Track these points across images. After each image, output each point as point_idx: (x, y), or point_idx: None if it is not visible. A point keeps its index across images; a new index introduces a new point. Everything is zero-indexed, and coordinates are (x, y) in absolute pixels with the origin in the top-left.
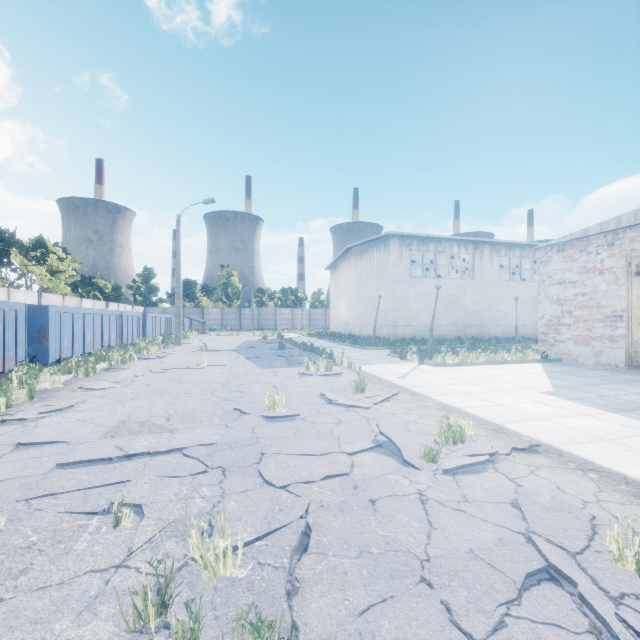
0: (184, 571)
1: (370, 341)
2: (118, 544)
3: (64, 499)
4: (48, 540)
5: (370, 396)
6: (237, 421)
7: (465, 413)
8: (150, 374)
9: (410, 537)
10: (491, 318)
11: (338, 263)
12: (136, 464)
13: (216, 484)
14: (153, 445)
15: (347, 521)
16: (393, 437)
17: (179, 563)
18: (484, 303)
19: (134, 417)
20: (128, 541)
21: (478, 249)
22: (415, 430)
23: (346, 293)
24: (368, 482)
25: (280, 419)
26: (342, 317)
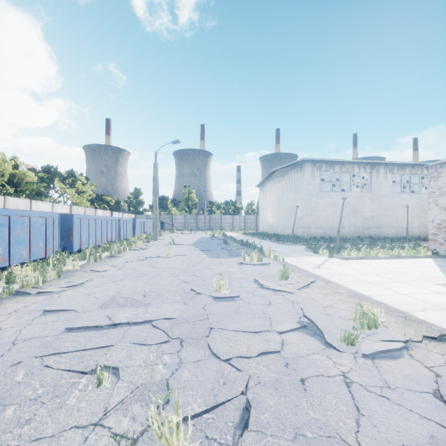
0: (145, 436)
1: (289, 239)
2: (98, 402)
3: (66, 358)
4: (49, 394)
5: (293, 282)
6: (192, 299)
7: (373, 300)
8: (135, 261)
9: (340, 422)
10: (385, 222)
11: (265, 182)
12: (119, 331)
13: (175, 353)
14: (132, 316)
15: (281, 400)
16: (315, 320)
17: (142, 427)
18: (379, 210)
19: (122, 293)
20: (106, 400)
21: (374, 169)
22: (332, 314)
23: (271, 204)
24: (297, 360)
25: (224, 299)
26: (268, 221)
